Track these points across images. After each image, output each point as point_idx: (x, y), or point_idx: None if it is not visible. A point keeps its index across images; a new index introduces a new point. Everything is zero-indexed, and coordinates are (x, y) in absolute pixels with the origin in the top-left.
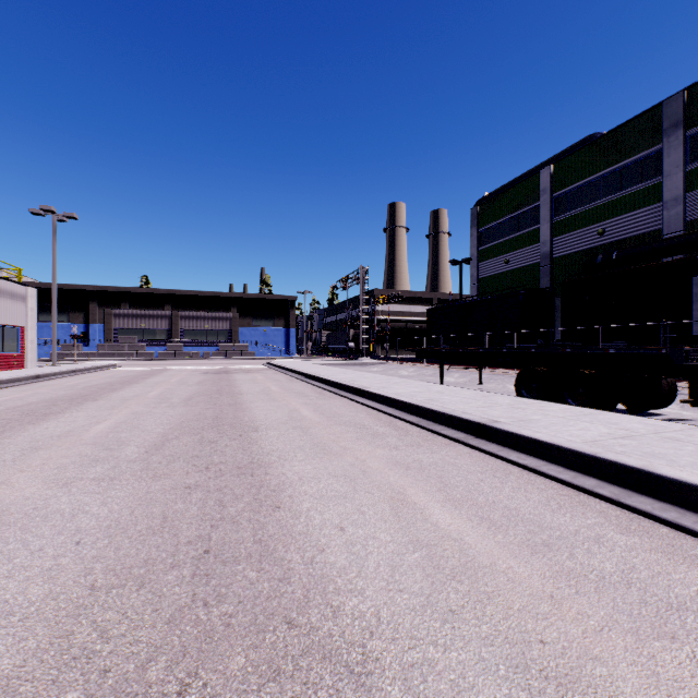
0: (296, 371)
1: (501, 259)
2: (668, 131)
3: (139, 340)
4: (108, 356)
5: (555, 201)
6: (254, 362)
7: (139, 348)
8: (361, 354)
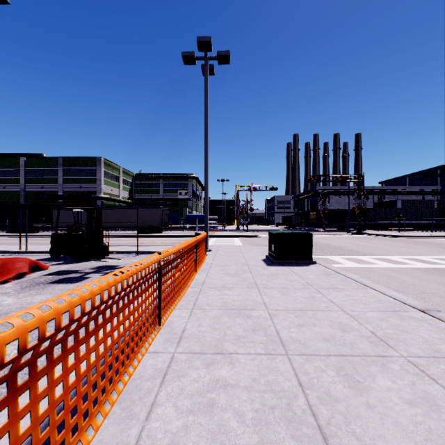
0: None
1: (2, 185)
2: (60, 165)
3: None
4: None
5: (27, 171)
6: None
7: None
8: None
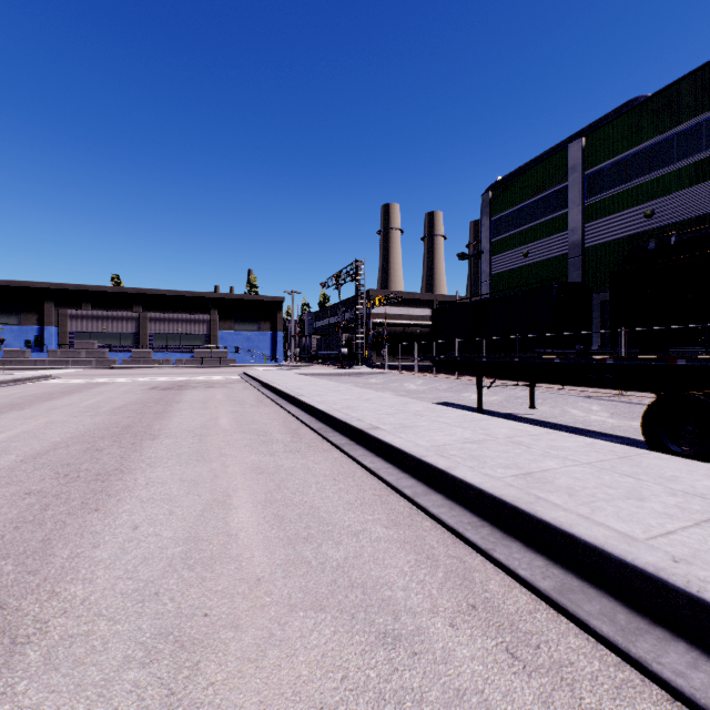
0: (271, 386)
1: (518, 251)
2: None
3: (100, 346)
4: (61, 363)
5: (587, 180)
6: (231, 371)
7: (98, 354)
8: (356, 362)
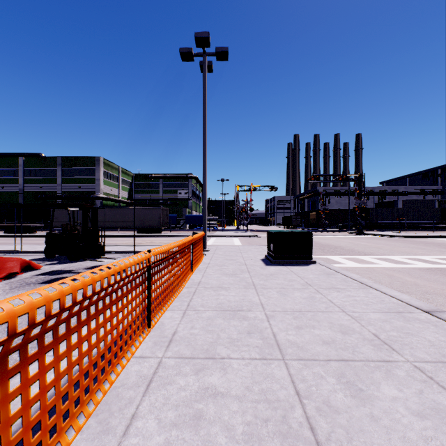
0: None
1: None
2: (58, 165)
3: None
4: None
5: (25, 170)
6: None
7: None
8: None
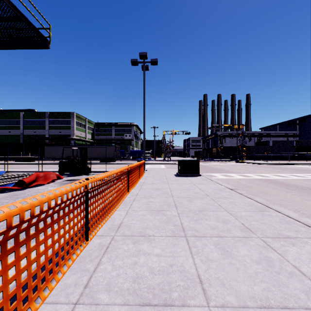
0: None
1: (7, 130)
2: (46, 117)
3: None
4: None
5: (24, 121)
6: None
7: None
8: None
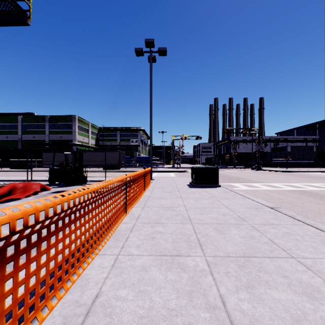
0: None
1: (5, 135)
2: (46, 121)
3: None
4: None
5: (23, 125)
6: None
7: None
8: None
